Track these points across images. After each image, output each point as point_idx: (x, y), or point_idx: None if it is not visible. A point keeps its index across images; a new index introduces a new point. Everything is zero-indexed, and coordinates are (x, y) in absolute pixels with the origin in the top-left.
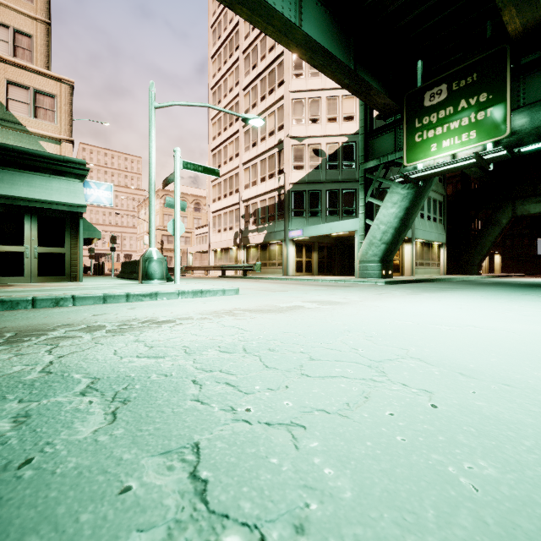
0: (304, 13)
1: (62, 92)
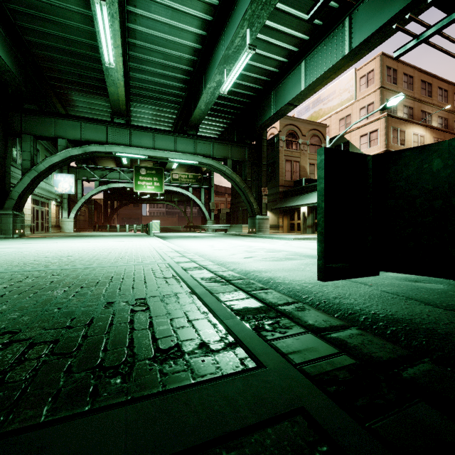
0: (355, 29)
1: (381, 124)
